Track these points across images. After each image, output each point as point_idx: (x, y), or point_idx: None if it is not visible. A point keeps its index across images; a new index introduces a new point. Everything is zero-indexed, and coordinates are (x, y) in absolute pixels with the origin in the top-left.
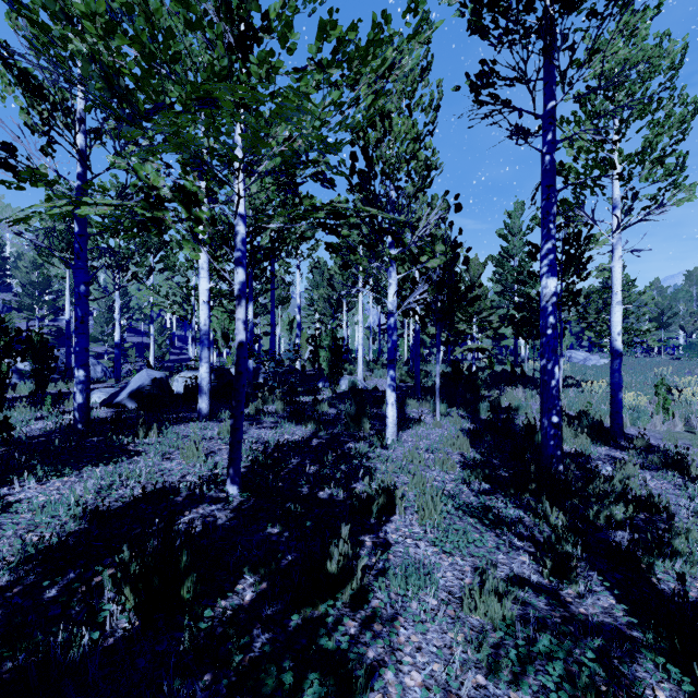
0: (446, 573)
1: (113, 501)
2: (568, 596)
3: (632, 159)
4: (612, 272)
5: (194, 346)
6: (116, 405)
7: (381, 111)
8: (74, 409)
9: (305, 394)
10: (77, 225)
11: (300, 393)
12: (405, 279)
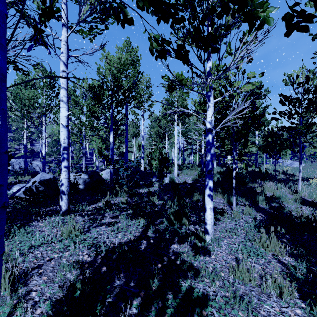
0: None
1: None
2: None
3: None
4: None
5: (84, 157)
6: (15, 197)
7: None
8: None
9: (144, 186)
10: None
11: (141, 185)
12: None
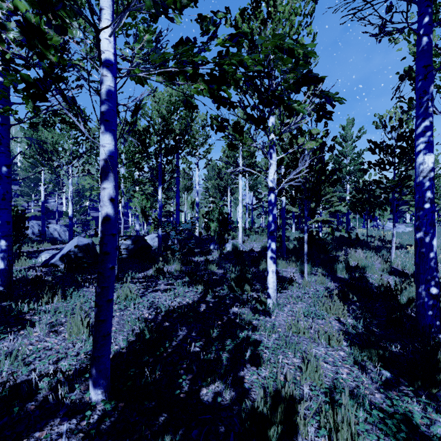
0: None
1: None
2: None
3: None
4: None
5: (123, 219)
6: (50, 265)
7: None
8: None
9: (200, 254)
10: None
11: (196, 253)
12: (279, 164)
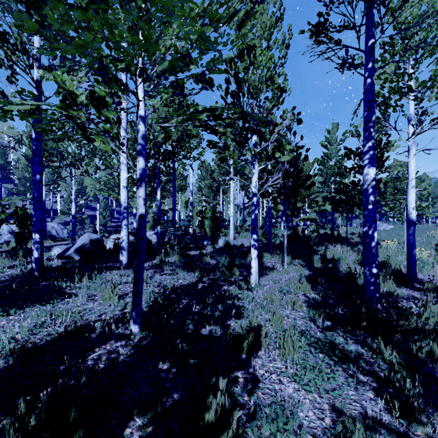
0: (308, 411)
1: (42, 337)
2: (418, 437)
3: (425, 85)
4: (408, 165)
5: None
6: (66, 257)
7: (247, 46)
8: (32, 261)
9: (195, 249)
10: (34, 132)
11: (191, 248)
12: (263, 171)
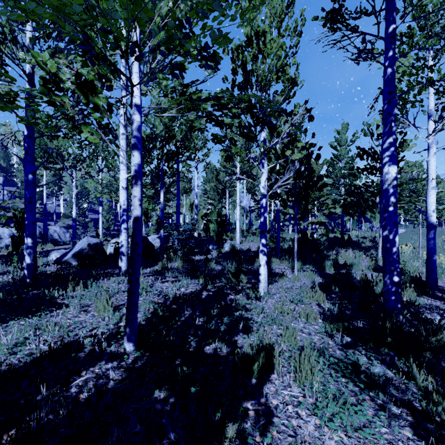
0: None
1: (23, 357)
2: None
3: None
4: (428, 164)
5: None
6: (63, 262)
7: (256, 32)
8: (24, 268)
9: (200, 254)
10: (26, 129)
11: (196, 253)
12: (272, 171)
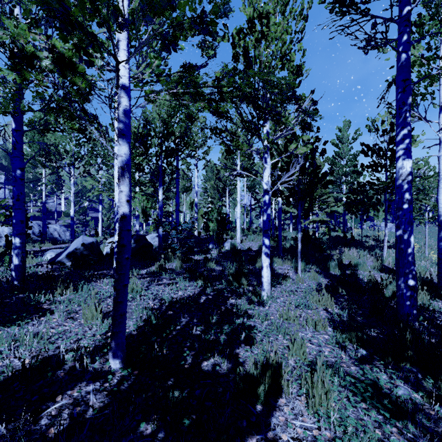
0: None
1: None
2: None
3: None
4: (439, 160)
5: None
6: (57, 262)
7: (259, 14)
8: (11, 269)
9: (199, 253)
10: (14, 122)
11: (196, 252)
12: (274, 167)
